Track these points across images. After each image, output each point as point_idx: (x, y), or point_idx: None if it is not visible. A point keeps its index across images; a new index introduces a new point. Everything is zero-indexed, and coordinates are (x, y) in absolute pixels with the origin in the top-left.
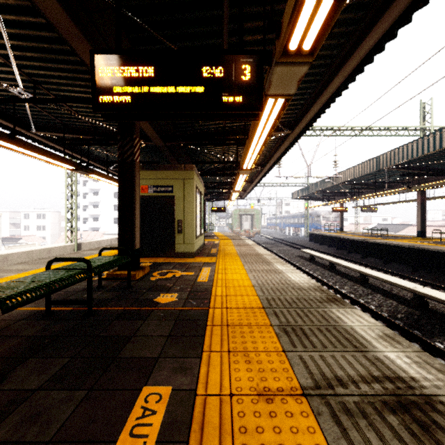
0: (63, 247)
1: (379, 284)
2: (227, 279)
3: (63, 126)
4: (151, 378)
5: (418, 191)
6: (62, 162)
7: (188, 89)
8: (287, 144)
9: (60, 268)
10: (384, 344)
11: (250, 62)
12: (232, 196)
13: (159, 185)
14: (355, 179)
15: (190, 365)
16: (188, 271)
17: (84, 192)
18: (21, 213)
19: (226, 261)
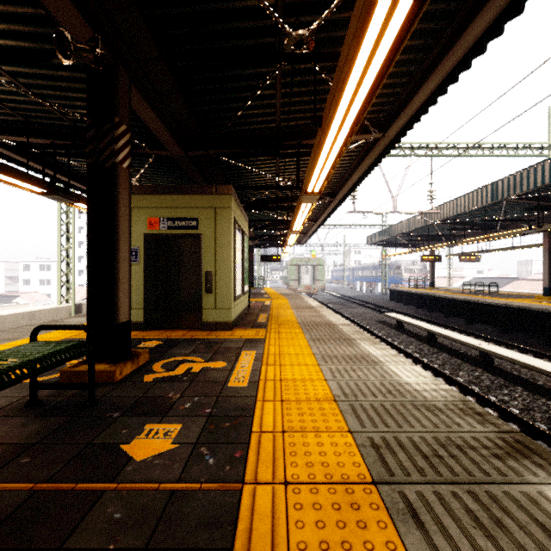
0: (54, 310)
1: (510, 367)
2: (284, 380)
3: (27, 125)
4: None
5: (545, 232)
6: (17, 178)
7: None
8: (372, 159)
9: None
10: None
11: None
12: (289, 239)
13: (177, 217)
14: (456, 216)
15: None
16: (216, 359)
17: None
18: (19, 264)
19: (281, 338)
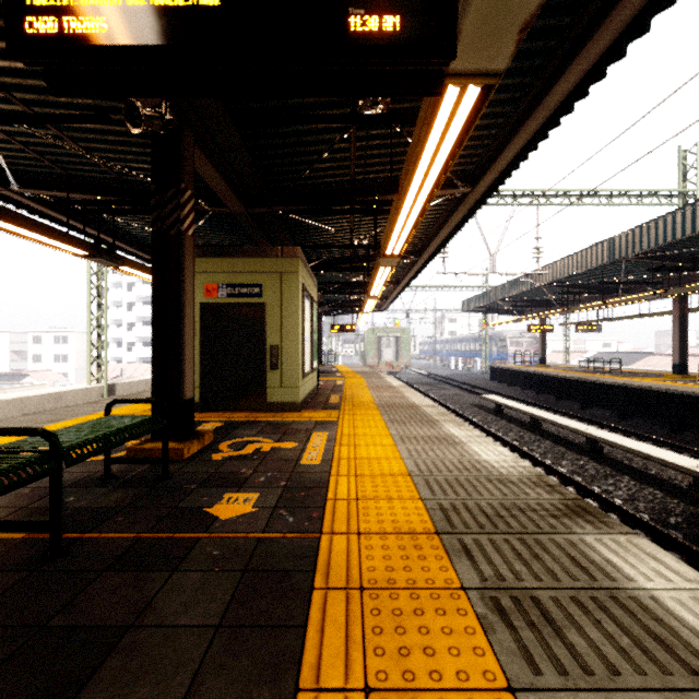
0: (83, 391)
1: (621, 456)
2: (359, 459)
3: (67, 179)
4: None
5: (675, 298)
6: (61, 241)
7: None
8: (462, 214)
9: None
10: None
11: None
12: (366, 306)
13: (238, 283)
14: (569, 277)
15: None
16: (285, 440)
17: (129, 301)
18: (28, 335)
19: (356, 419)
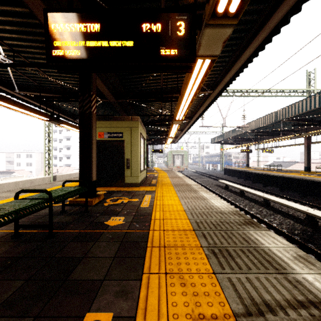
0: (42, 179)
1: (278, 206)
2: (164, 205)
3: (39, 87)
4: (94, 303)
5: (305, 137)
6: (38, 114)
7: (130, 43)
8: (209, 102)
9: (26, 198)
10: (300, 265)
11: (185, 20)
12: (167, 141)
13: (112, 132)
14: (258, 128)
15: (131, 288)
16: (133, 198)
17: (60, 138)
18: (14, 154)
19: (163, 190)
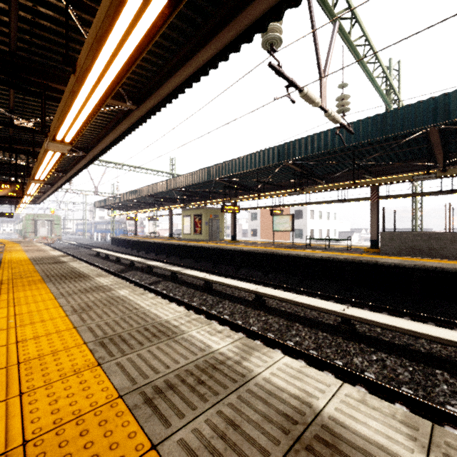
0: None
1: (126, 261)
2: (12, 257)
3: None
4: None
5: (170, 210)
6: None
7: None
8: (65, 179)
9: None
10: (66, 259)
11: (19, 185)
12: (21, 205)
13: None
14: (136, 198)
15: None
16: None
17: None
18: None
19: (12, 253)
